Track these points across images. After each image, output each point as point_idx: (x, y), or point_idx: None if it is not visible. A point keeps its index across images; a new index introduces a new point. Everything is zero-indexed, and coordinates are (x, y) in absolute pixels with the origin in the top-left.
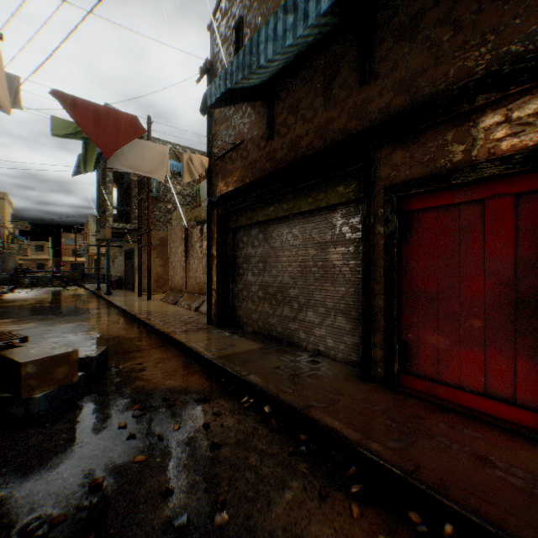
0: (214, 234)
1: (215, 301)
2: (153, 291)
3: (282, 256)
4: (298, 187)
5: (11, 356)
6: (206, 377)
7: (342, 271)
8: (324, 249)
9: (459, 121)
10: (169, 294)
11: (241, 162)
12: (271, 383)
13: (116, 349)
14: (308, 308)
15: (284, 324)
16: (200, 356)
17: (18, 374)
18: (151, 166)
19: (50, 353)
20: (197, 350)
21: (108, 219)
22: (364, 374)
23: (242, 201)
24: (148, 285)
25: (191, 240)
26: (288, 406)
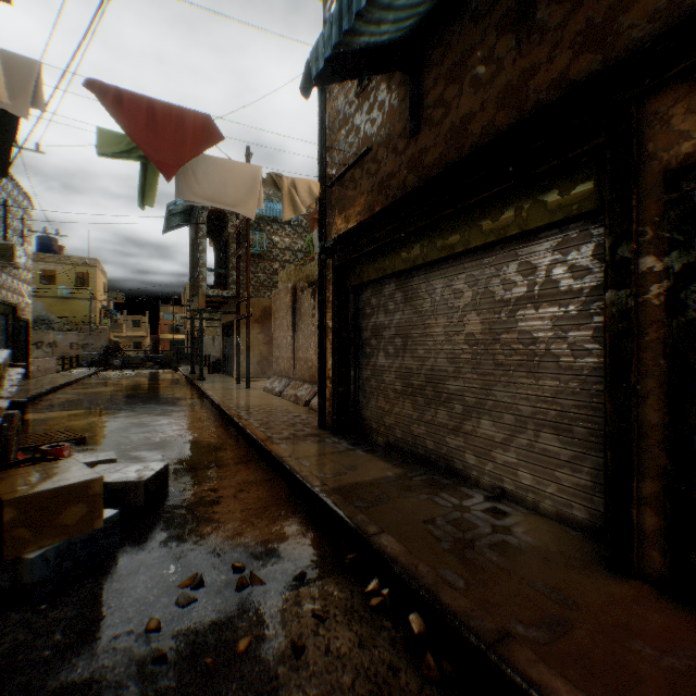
0: (329, 295)
1: (330, 394)
2: (255, 376)
3: (435, 326)
4: (465, 206)
5: (1, 483)
6: (309, 526)
7: (551, 349)
8: (514, 311)
9: None
10: (272, 381)
11: (368, 182)
12: (422, 559)
13: (189, 462)
14: (481, 414)
15: (438, 436)
16: (302, 484)
17: (2, 518)
18: (236, 195)
19: (57, 482)
20: (298, 475)
21: (201, 285)
22: (611, 556)
23: (369, 241)
24: (247, 369)
25: (300, 308)
26: (461, 627)
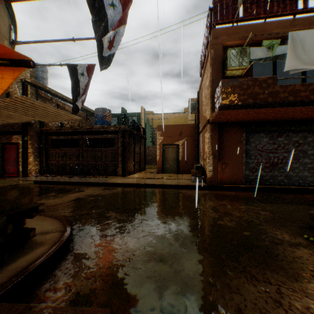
0: None
1: None
2: None
3: None
4: None
5: None
6: None
7: None
8: None
9: (11, 136)
10: None
11: None
12: None
13: None
14: None
15: None
16: None
17: None
18: None
19: None
20: None
21: None
22: None
23: None
24: None
25: None
26: None
